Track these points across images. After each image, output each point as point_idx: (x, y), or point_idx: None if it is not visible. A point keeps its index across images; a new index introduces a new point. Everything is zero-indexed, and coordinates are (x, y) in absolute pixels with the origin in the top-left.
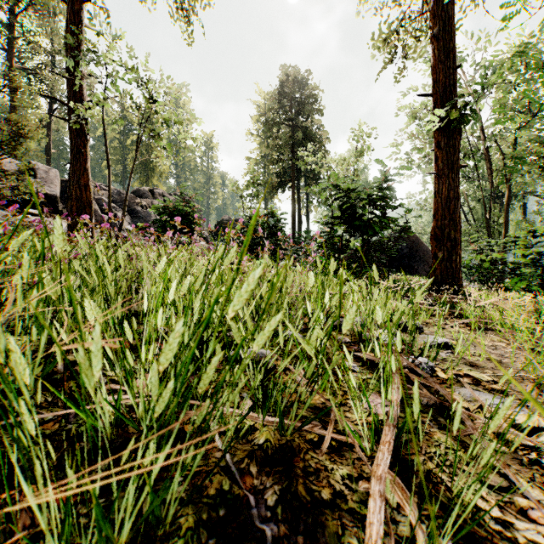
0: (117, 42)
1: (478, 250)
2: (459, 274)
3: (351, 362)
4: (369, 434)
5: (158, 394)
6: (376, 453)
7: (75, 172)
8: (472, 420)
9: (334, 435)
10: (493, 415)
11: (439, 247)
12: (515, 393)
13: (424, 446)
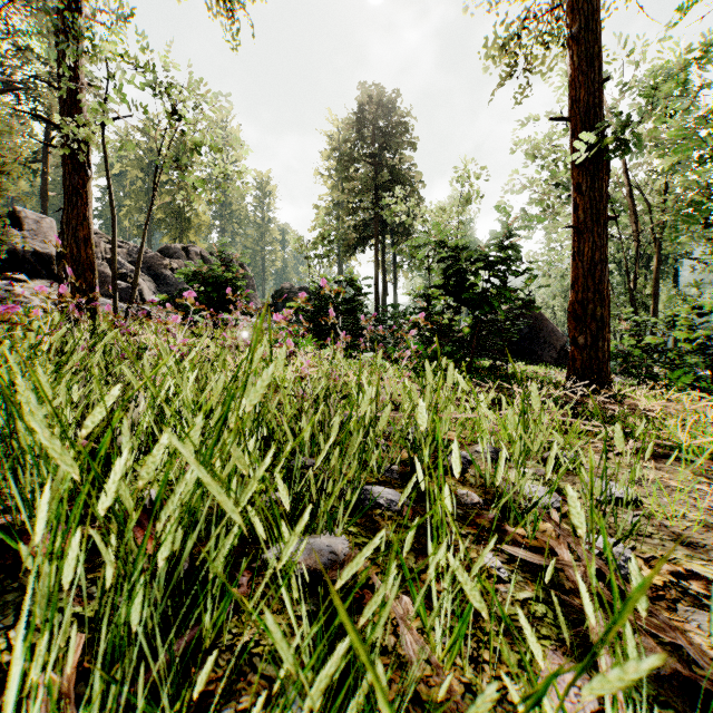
0: (125, 32)
1: (625, 331)
2: (607, 366)
3: (541, 658)
4: None
5: None
6: None
7: (70, 222)
8: None
9: None
10: None
11: (579, 330)
12: None
13: None
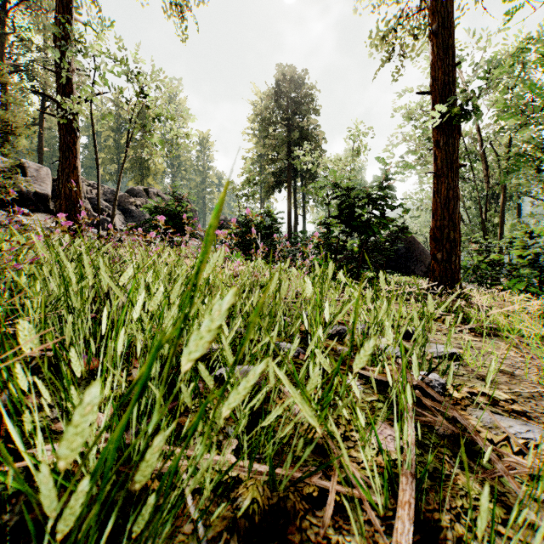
0: (106, 34)
1: (475, 251)
2: (458, 275)
3: (358, 395)
4: (380, 483)
5: (59, 507)
6: (390, 511)
7: (64, 170)
8: (497, 455)
9: (338, 487)
10: (524, 451)
11: (438, 248)
12: (537, 415)
13: (448, 497)
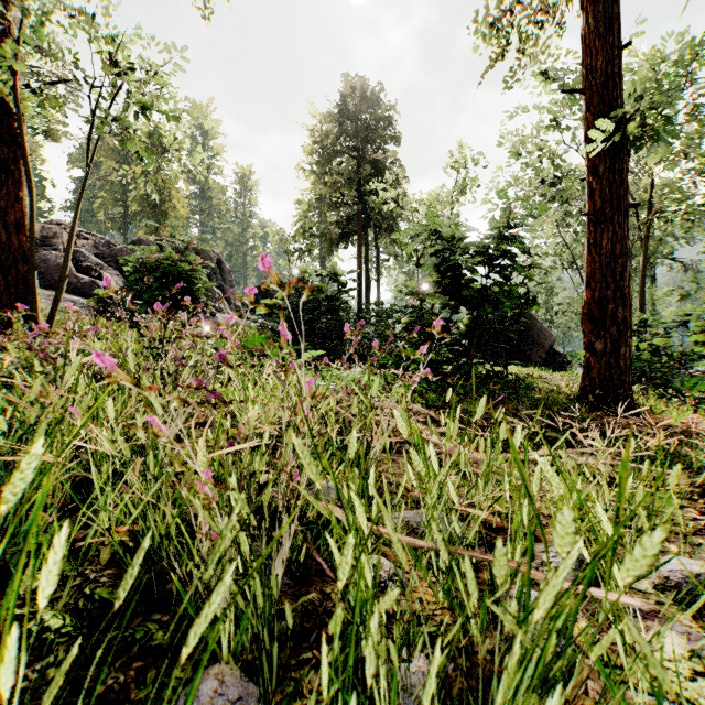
0: None
1: None
2: (629, 376)
3: None
4: None
5: None
6: None
7: None
8: None
9: None
10: None
11: (596, 333)
12: None
13: None
